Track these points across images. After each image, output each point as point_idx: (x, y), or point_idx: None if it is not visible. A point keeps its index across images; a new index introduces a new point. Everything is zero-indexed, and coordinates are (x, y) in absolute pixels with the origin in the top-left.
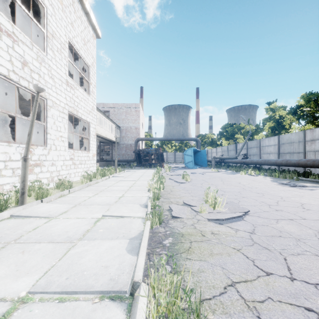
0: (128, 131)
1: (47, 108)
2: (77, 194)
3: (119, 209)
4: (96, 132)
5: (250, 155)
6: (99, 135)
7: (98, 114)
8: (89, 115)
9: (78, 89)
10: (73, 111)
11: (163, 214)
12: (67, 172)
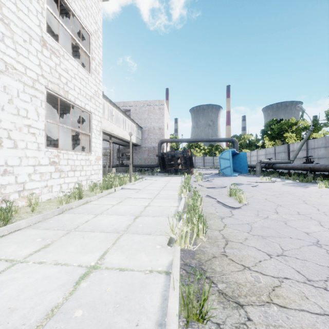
0: (151, 132)
1: None
2: (2, 245)
3: None
4: (111, 132)
5: (314, 158)
6: (116, 135)
7: (114, 110)
8: (90, 102)
9: (67, 60)
10: (57, 90)
11: None
12: (42, 184)
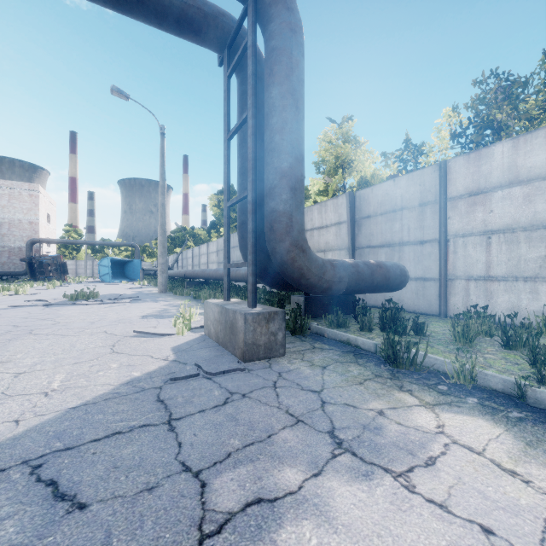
0: (15, 227)
1: None
2: None
3: None
4: None
5: (184, 266)
6: None
7: None
8: None
9: None
10: None
11: None
12: None
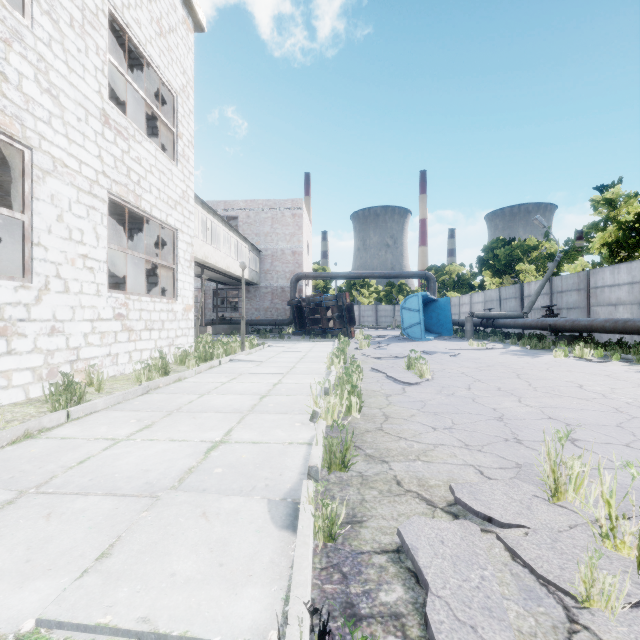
0: (278, 260)
1: (32, 175)
2: (87, 426)
3: (164, 542)
4: (204, 260)
5: (561, 309)
6: (213, 266)
7: (210, 219)
8: (174, 211)
9: (139, 142)
10: (125, 194)
11: (377, 602)
12: (104, 352)
